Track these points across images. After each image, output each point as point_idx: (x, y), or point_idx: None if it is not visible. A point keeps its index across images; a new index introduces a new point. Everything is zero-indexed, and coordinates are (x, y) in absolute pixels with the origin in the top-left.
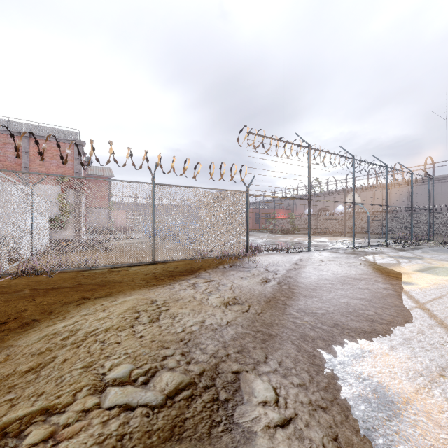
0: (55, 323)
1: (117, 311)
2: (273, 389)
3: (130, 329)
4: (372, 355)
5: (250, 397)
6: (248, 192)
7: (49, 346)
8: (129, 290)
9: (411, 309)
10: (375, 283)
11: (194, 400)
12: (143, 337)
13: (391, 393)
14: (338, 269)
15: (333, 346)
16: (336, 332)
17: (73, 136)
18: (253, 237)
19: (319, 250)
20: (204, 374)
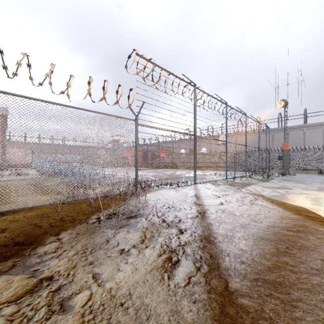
0: None
1: None
2: None
3: None
4: None
5: None
6: (136, 121)
7: None
8: None
9: None
10: None
11: None
12: None
13: None
14: (250, 211)
15: None
16: None
17: None
18: (142, 171)
19: (202, 183)
20: None
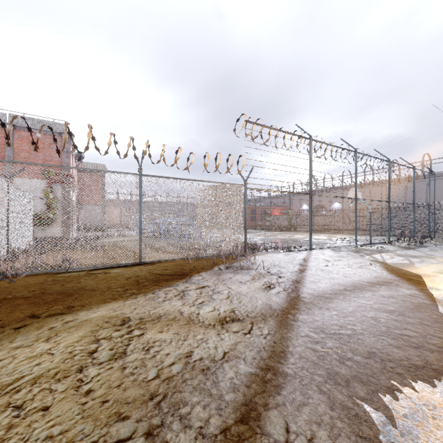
0: None
1: (67, 340)
2: None
3: (75, 375)
4: None
5: None
6: (245, 186)
7: None
8: (98, 303)
9: None
10: (398, 289)
11: None
12: (92, 393)
13: None
14: (349, 271)
15: (379, 394)
16: (376, 368)
17: (60, 128)
18: (250, 235)
19: (321, 249)
20: None
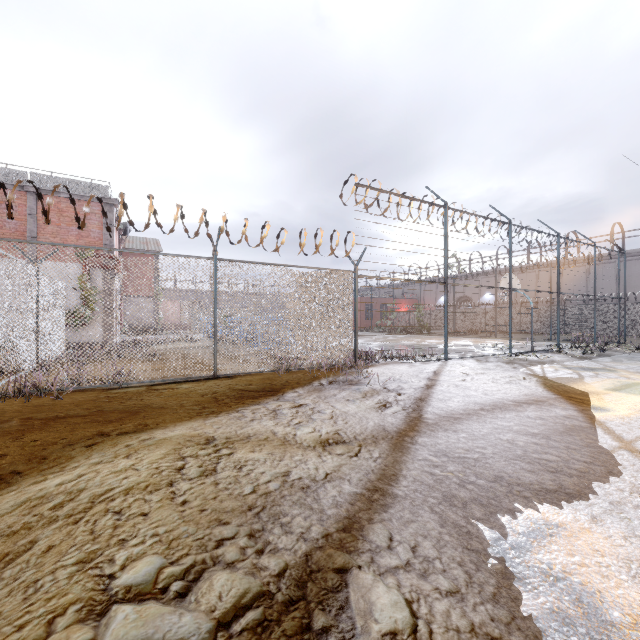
0: (46, 478)
1: (150, 456)
2: (406, 604)
3: (167, 488)
4: (564, 533)
5: (367, 623)
6: (356, 273)
7: (28, 521)
8: (174, 421)
9: (613, 451)
10: (551, 409)
11: (267, 631)
12: (188, 504)
13: (607, 606)
14: (492, 387)
15: (498, 515)
16: (500, 491)
17: (101, 192)
18: (363, 339)
19: (460, 358)
20: (286, 574)
